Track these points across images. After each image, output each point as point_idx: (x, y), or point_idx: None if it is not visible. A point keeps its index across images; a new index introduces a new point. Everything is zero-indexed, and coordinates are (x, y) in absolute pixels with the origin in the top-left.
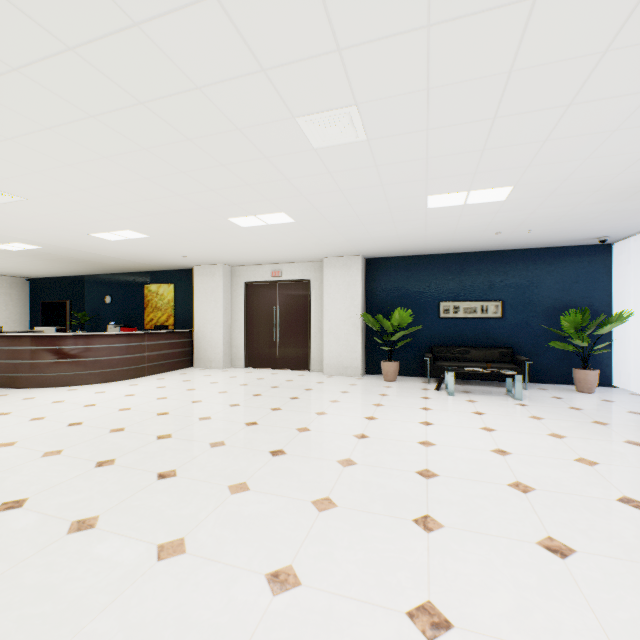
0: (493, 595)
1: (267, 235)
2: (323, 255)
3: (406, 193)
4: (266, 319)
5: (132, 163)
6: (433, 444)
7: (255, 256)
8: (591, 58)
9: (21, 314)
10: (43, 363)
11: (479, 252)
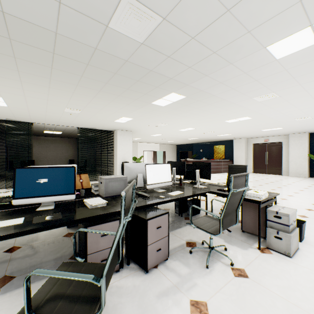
0: None
1: (270, 131)
2: (289, 133)
3: None
4: (261, 156)
5: (249, 126)
6: None
7: (259, 135)
8: None
9: (174, 155)
10: None
11: None
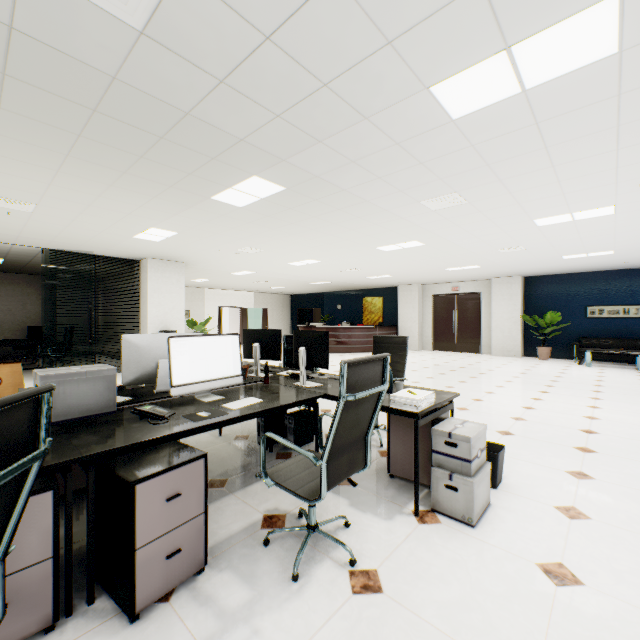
0: (565, 392)
1: (460, 272)
2: (491, 277)
3: (548, 256)
4: (447, 319)
5: (422, 260)
6: (562, 377)
7: (443, 280)
8: (610, 234)
9: (287, 316)
10: (337, 341)
11: (621, 270)
